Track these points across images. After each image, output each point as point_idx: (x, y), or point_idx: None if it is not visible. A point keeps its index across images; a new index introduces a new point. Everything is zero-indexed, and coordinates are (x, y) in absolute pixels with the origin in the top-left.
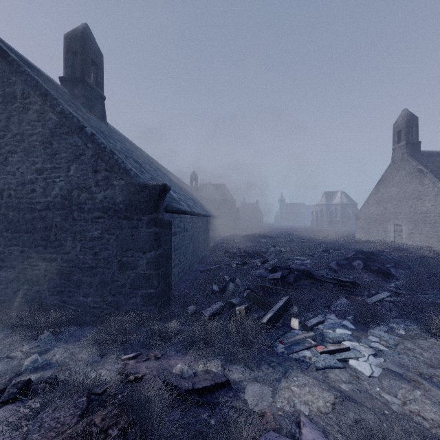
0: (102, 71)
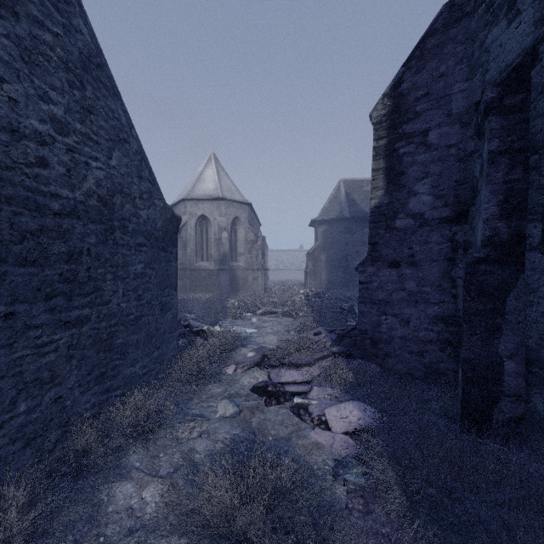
0: None
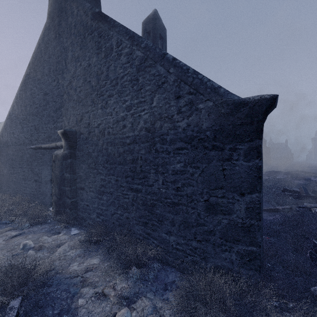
0: (166, 42)
